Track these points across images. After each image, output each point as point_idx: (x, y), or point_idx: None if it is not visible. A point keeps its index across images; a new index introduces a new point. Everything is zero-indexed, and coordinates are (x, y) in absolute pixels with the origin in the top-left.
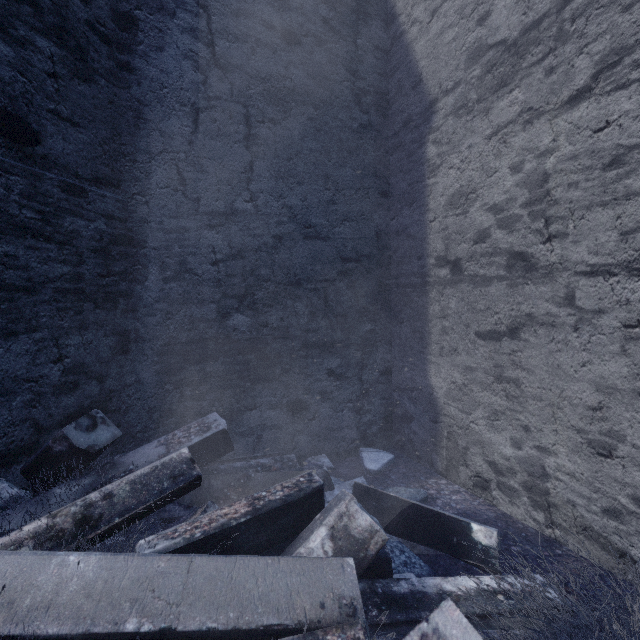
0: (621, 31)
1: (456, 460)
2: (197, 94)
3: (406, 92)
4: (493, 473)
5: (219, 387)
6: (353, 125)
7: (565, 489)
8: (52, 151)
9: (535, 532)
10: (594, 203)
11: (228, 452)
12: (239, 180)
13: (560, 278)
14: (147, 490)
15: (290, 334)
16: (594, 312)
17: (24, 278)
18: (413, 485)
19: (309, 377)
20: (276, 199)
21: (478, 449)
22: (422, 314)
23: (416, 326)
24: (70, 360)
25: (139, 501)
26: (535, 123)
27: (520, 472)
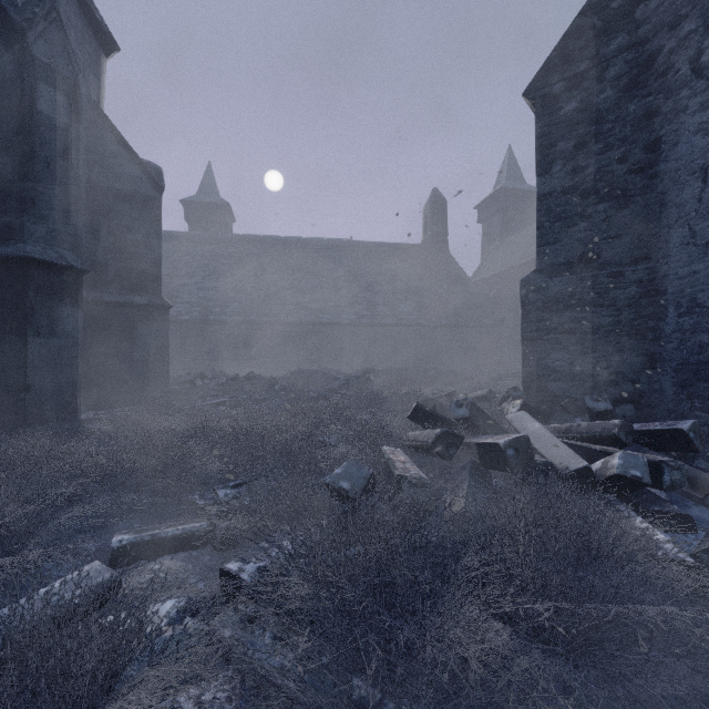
0: None
1: None
2: (705, 156)
3: None
4: None
5: None
6: None
7: None
8: (606, 259)
9: None
10: None
11: (693, 451)
12: None
13: None
14: (591, 429)
15: None
16: None
17: (590, 327)
18: None
19: None
20: None
21: None
22: None
23: None
24: (613, 369)
25: (585, 432)
26: None
27: None
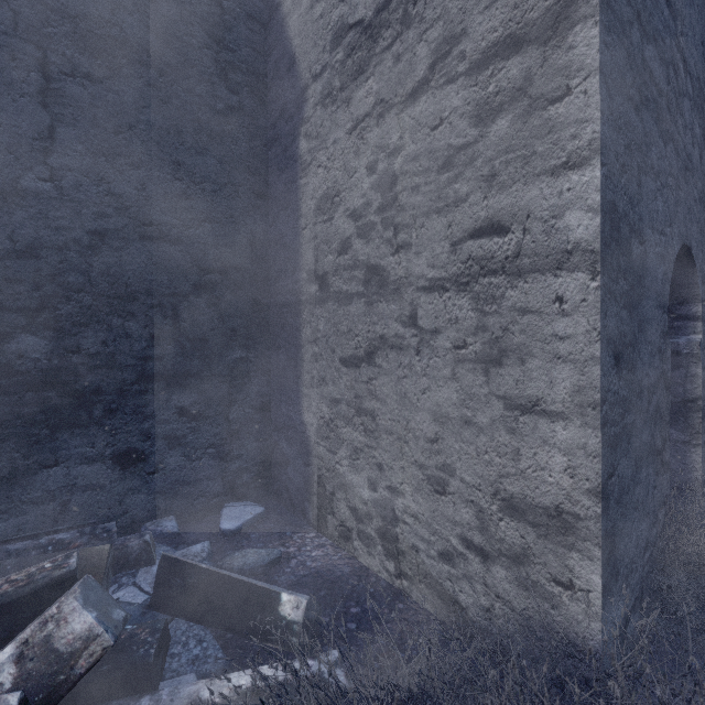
0: (451, 18)
1: (325, 508)
2: None
3: (282, 75)
4: (354, 520)
5: None
6: (217, 105)
7: (410, 533)
8: None
9: (386, 585)
10: (431, 210)
11: None
12: (29, 149)
13: (406, 294)
14: None
15: (118, 363)
16: (432, 332)
17: None
18: (273, 544)
19: (149, 418)
20: (95, 182)
21: (342, 494)
22: (296, 338)
23: (291, 353)
24: None
25: None
26: (386, 117)
27: (376, 517)
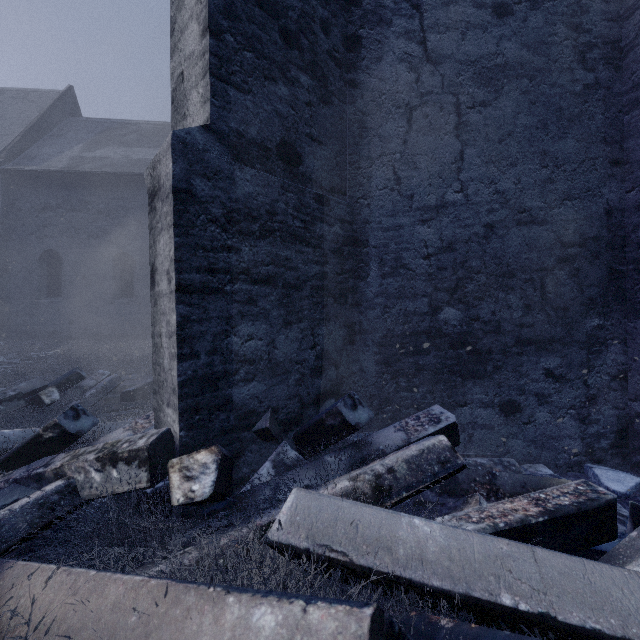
0: None
1: None
2: (410, 94)
3: None
4: None
5: (431, 380)
6: (575, 88)
7: None
8: (307, 169)
9: None
10: None
11: (454, 446)
12: (449, 171)
13: None
14: (421, 471)
15: (502, 329)
16: None
17: (295, 277)
18: None
19: (523, 376)
20: (487, 186)
21: None
22: None
23: None
24: (319, 347)
25: (417, 480)
26: None
27: None
